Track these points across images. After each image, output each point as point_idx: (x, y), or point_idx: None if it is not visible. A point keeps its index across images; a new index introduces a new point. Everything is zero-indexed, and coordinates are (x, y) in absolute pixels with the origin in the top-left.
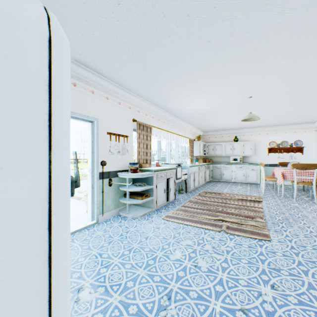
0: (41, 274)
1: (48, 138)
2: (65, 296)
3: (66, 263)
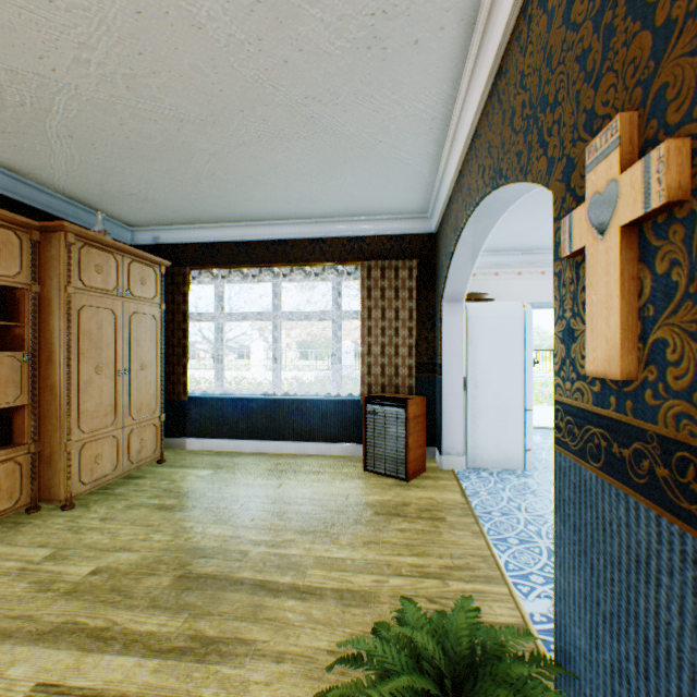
0: (521, 385)
1: (523, 346)
2: (529, 398)
3: (529, 387)
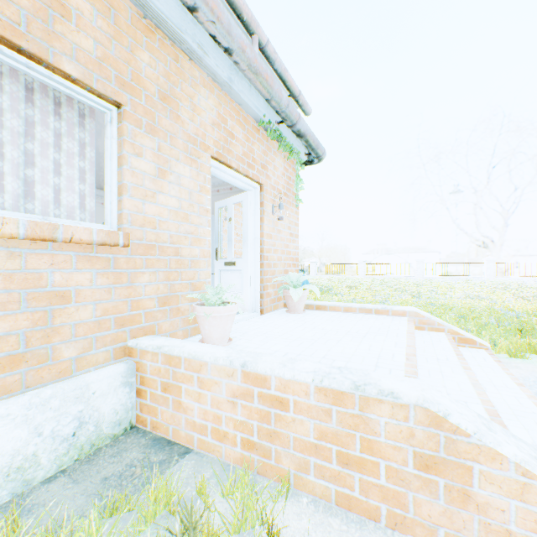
0: None
1: None
2: None
3: None
